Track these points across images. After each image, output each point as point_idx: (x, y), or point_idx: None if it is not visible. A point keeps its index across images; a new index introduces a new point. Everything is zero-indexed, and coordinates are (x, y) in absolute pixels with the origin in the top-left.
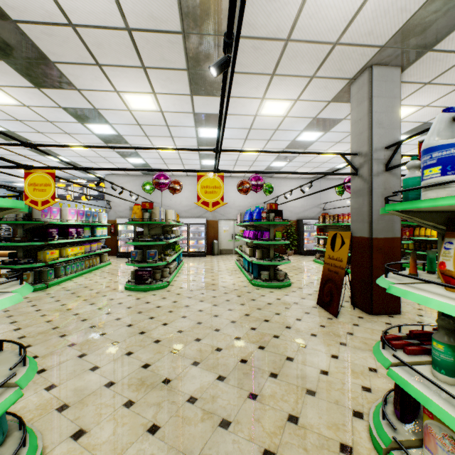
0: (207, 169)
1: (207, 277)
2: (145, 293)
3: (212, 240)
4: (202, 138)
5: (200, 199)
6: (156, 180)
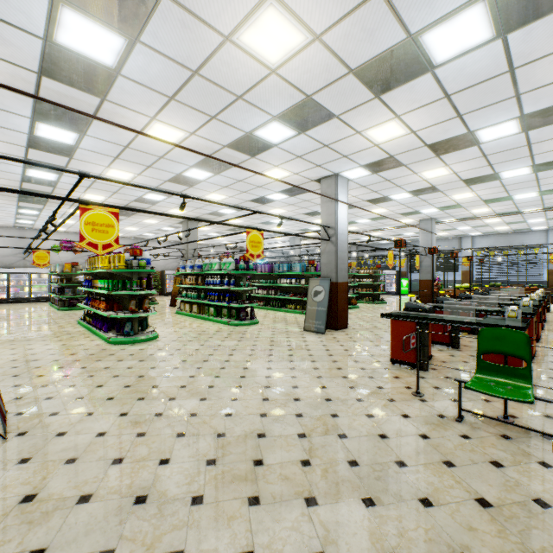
0: None
1: None
2: (80, 310)
3: None
4: None
5: None
6: (64, 244)
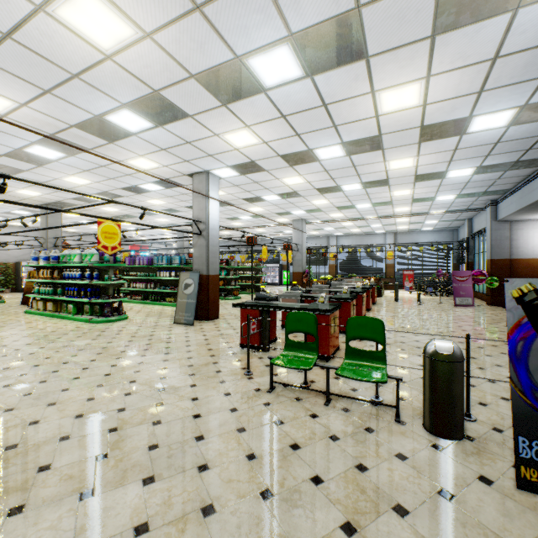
0: None
1: None
2: None
3: None
4: None
5: None
6: None
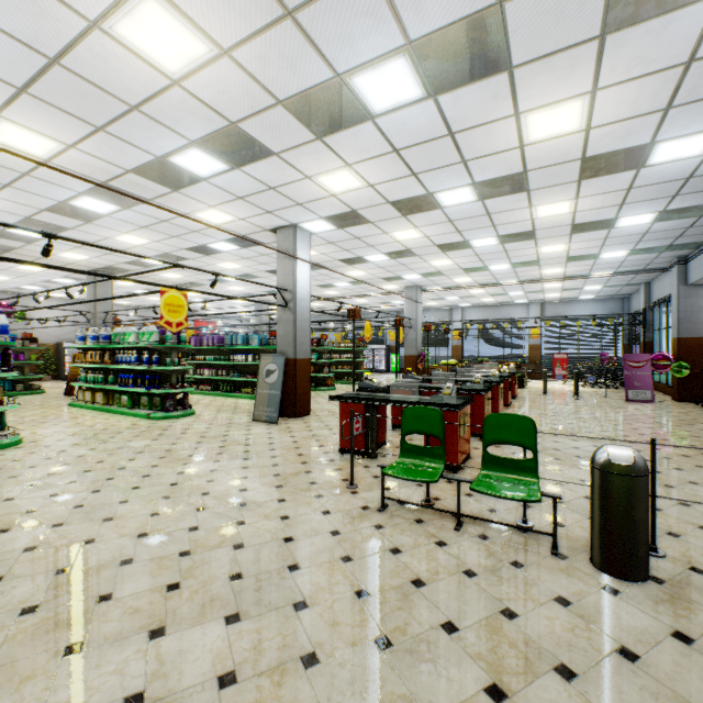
0: None
1: None
2: None
3: None
4: None
5: None
6: None
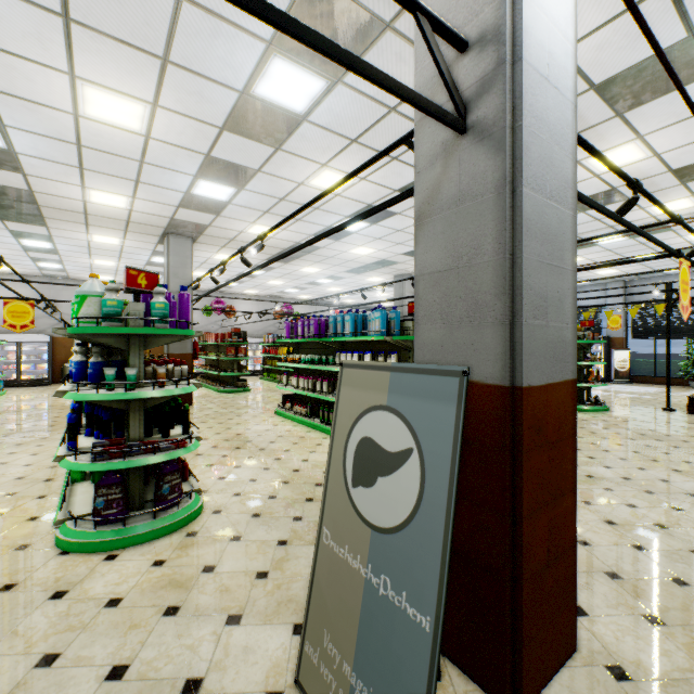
0: (52, 271)
1: (35, 402)
2: None
3: (64, 364)
4: (30, 246)
5: (7, 322)
6: None
